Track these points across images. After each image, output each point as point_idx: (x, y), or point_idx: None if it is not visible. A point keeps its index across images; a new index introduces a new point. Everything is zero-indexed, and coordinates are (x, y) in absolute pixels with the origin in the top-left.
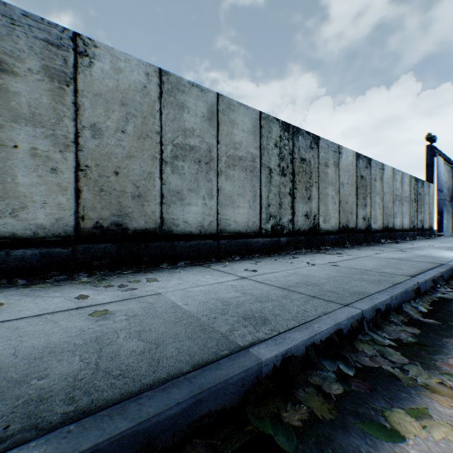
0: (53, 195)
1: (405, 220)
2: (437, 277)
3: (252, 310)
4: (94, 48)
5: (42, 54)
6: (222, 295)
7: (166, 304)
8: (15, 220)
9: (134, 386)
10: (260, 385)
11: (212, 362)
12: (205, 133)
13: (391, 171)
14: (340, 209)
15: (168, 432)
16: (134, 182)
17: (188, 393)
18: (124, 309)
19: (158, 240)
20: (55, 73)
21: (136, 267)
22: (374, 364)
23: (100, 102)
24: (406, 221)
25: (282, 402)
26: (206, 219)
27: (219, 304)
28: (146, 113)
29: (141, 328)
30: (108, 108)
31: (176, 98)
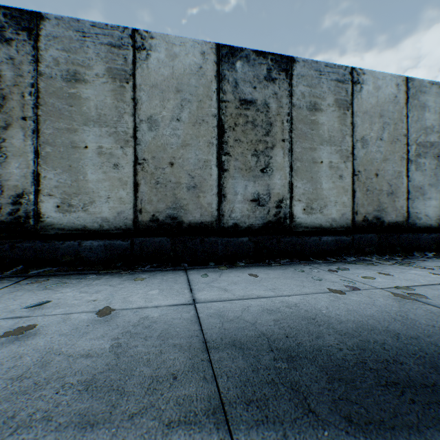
0: (339, 195)
1: None
2: None
3: None
4: (362, 75)
5: (333, 91)
6: None
7: None
8: (320, 215)
9: None
10: None
11: None
12: None
13: None
14: None
15: None
16: (387, 181)
17: None
18: None
19: (405, 232)
20: (340, 103)
21: (395, 255)
22: None
23: (366, 118)
24: None
25: None
26: None
27: None
28: (396, 120)
29: None
30: (370, 122)
31: (418, 100)
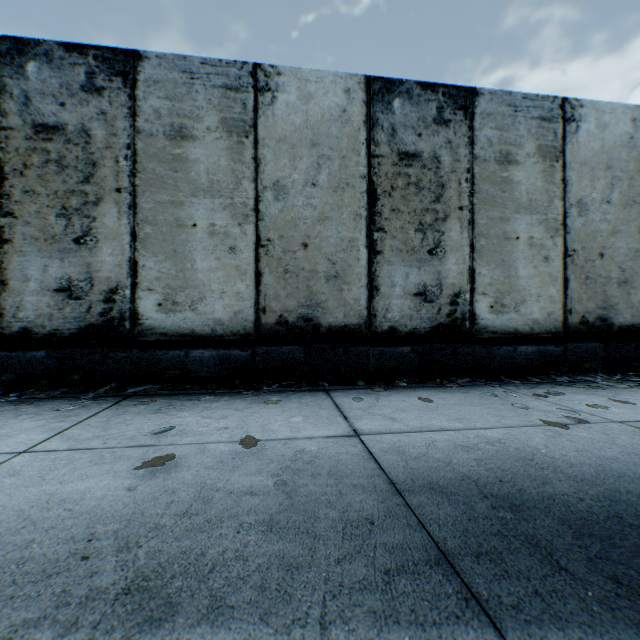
0: (544, 286)
1: None
2: None
3: None
4: (578, 109)
5: (535, 134)
6: None
7: None
8: (515, 315)
9: None
10: None
11: None
12: None
13: None
14: None
15: None
16: (618, 264)
17: None
18: None
19: None
20: (545, 150)
21: (631, 375)
22: None
23: (584, 171)
24: None
25: None
26: None
27: None
28: (631, 172)
29: None
30: (591, 177)
31: None
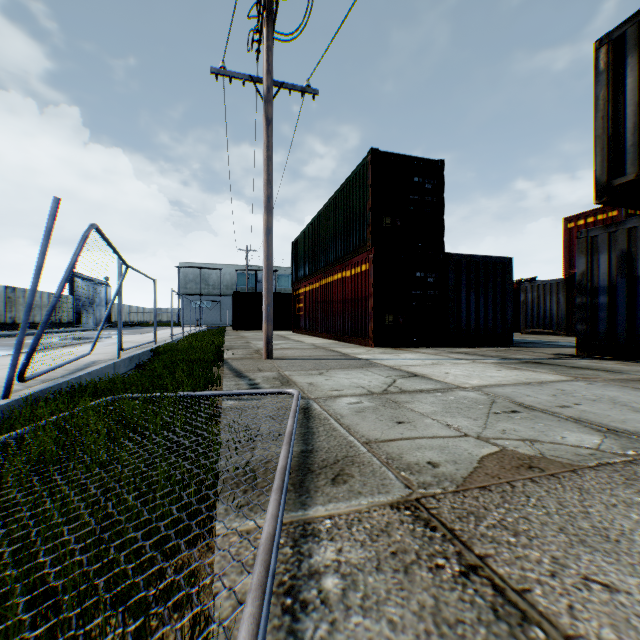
0: None
1: None
2: None
3: None
4: None
5: None
6: None
7: None
8: None
9: None
10: None
11: None
12: None
13: None
14: None
15: None
16: None
17: None
18: None
19: None
20: None
21: None
22: None
23: None
24: None
25: None
26: None
27: None
28: None
29: None
30: None
31: None
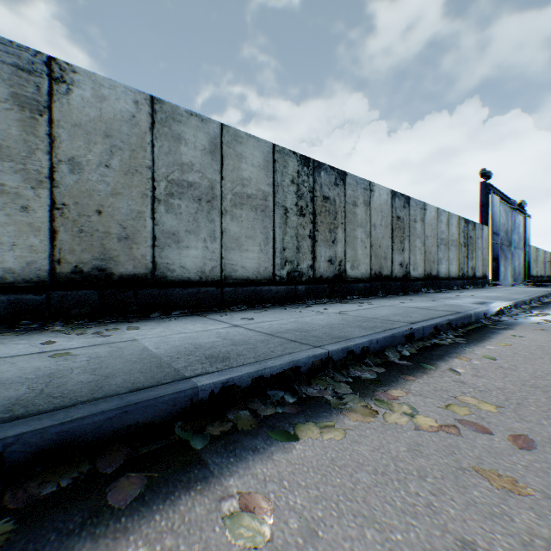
0: (24, 236)
1: (453, 267)
2: (442, 325)
3: (220, 351)
4: (73, 73)
5: (11, 80)
6: (200, 340)
7: (136, 348)
8: None
9: (69, 402)
10: (193, 406)
11: (151, 387)
12: (207, 168)
13: (436, 211)
14: (372, 254)
15: (92, 435)
16: (121, 222)
17: (115, 405)
18: (90, 353)
19: (150, 287)
20: (26, 101)
21: (123, 317)
22: (318, 394)
23: (80, 133)
24: (454, 269)
25: (211, 420)
26: (207, 264)
27: (191, 347)
28: (136, 146)
29: (99, 366)
30: (90, 140)
31: (171, 128)
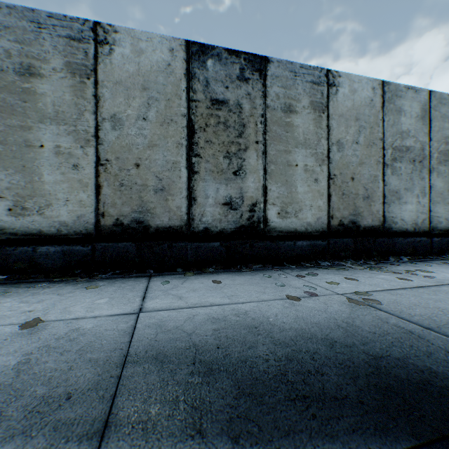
0: (315, 199)
1: None
2: None
3: None
4: (338, 78)
5: (309, 93)
6: None
7: None
8: (295, 219)
9: None
10: None
11: None
12: (418, 132)
13: None
14: None
15: None
16: (364, 185)
17: None
18: None
19: (381, 236)
20: (316, 105)
21: (371, 260)
22: None
23: (342, 121)
24: None
25: None
26: (418, 217)
27: None
28: (372, 123)
29: None
30: (347, 125)
31: (394, 104)
